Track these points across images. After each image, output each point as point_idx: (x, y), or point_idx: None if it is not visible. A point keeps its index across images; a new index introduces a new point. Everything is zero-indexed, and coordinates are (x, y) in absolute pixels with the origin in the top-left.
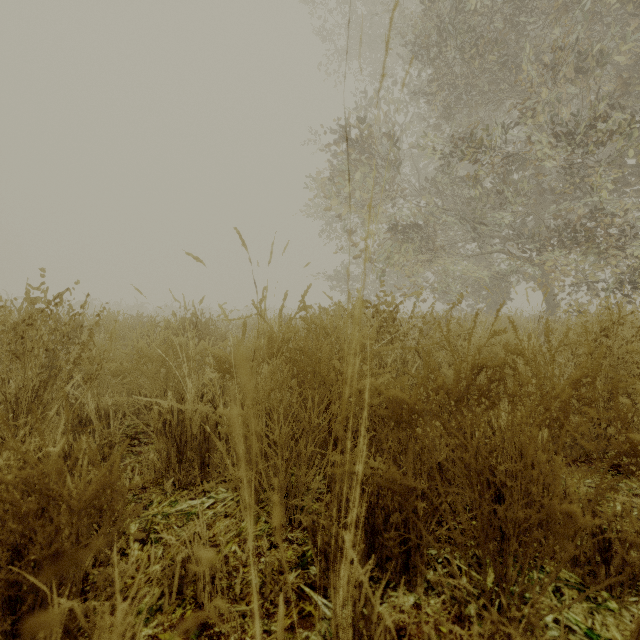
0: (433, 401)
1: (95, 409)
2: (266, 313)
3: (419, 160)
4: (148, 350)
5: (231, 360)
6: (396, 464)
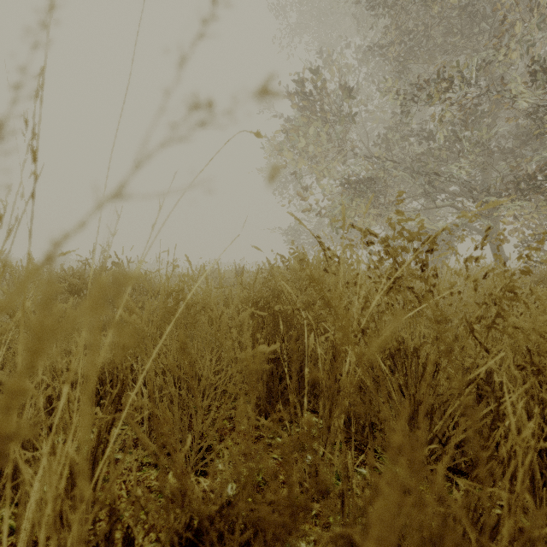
0: None
1: None
2: (220, 265)
3: (366, 125)
4: None
5: None
6: None
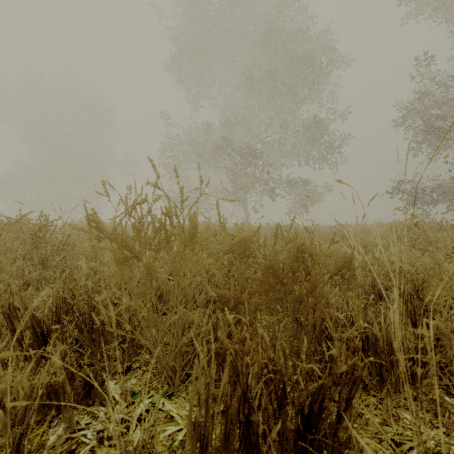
0: None
1: None
2: None
3: None
4: None
5: None
6: None
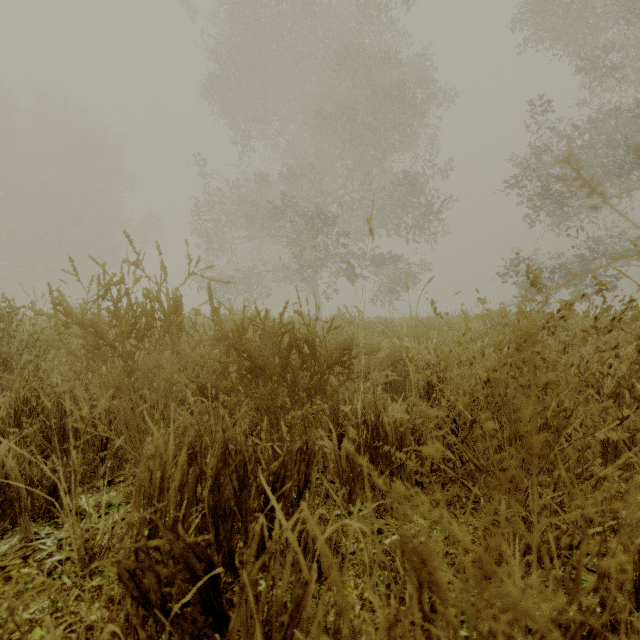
0: None
1: None
2: None
3: None
4: None
5: None
6: None
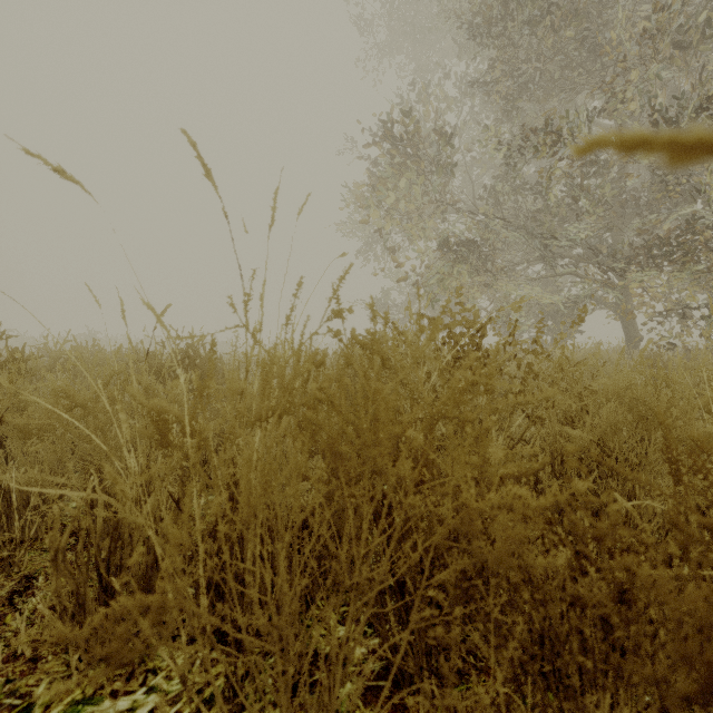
0: (709, 558)
1: (6, 489)
2: None
3: (472, 170)
4: (80, 396)
5: (185, 422)
6: (573, 700)
